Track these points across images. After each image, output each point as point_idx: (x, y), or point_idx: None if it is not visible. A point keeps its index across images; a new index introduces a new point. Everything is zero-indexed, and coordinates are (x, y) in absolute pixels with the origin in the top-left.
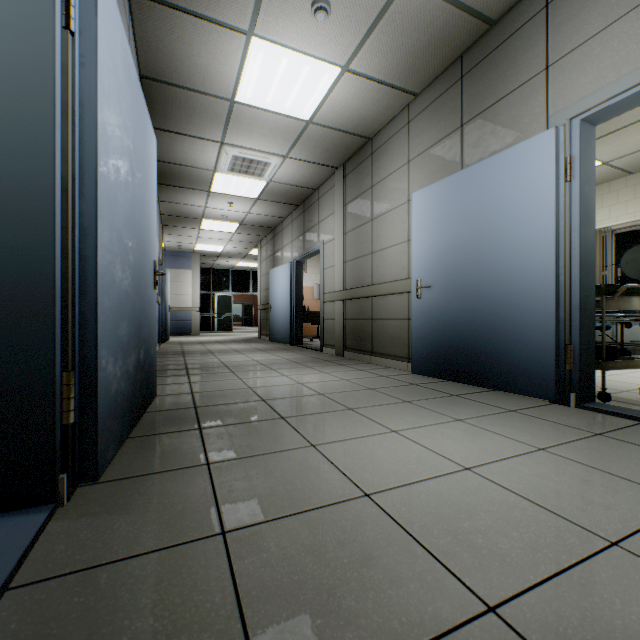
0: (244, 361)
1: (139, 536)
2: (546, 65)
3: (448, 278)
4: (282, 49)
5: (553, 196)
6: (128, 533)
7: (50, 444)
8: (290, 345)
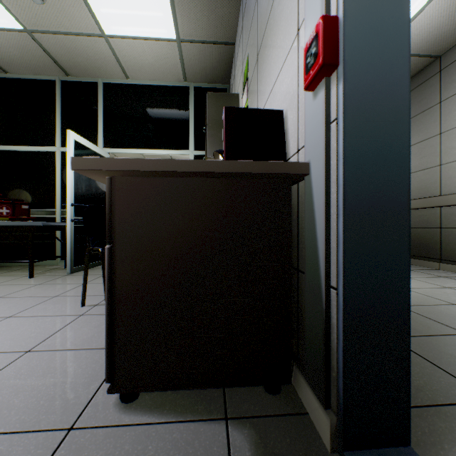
0: None
1: None
2: None
3: None
4: None
5: None
6: None
7: (405, 376)
8: None
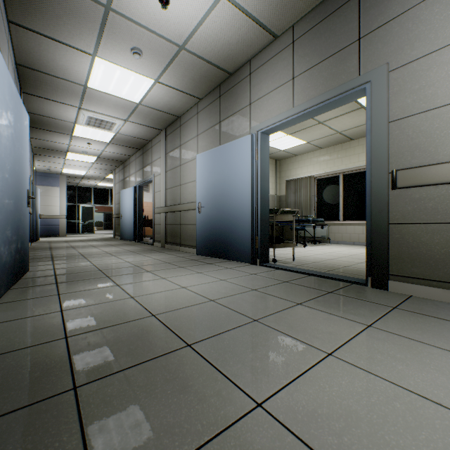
0: (96, 252)
1: (21, 315)
2: (250, 103)
3: (212, 203)
4: (116, 66)
5: (250, 166)
6: (16, 314)
7: None
8: (134, 242)
